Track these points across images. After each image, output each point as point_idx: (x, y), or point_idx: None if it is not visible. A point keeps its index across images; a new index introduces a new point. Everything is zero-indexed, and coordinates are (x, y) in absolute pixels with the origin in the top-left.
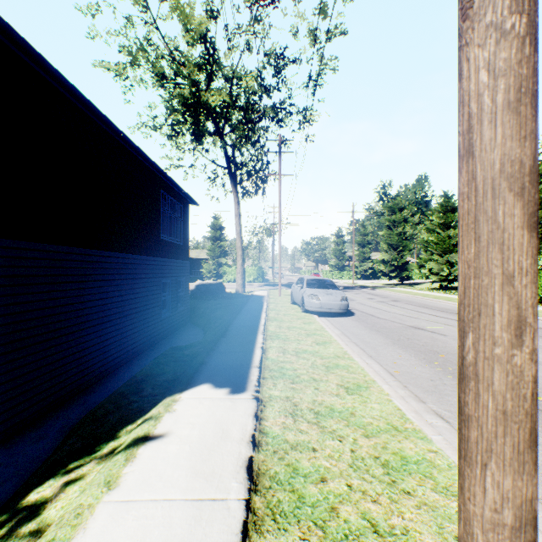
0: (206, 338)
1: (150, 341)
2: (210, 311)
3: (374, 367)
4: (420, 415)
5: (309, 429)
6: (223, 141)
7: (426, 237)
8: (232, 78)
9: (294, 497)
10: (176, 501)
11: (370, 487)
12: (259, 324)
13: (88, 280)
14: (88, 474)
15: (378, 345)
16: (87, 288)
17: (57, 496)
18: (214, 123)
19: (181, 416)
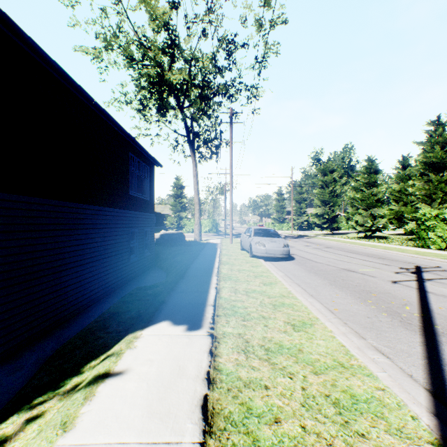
0: (167, 279)
1: (120, 282)
2: (172, 256)
3: (316, 305)
4: (363, 351)
5: (261, 366)
6: (183, 113)
7: (352, 195)
8: (191, 60)
9: (248, 440)
10: (130, 445)
11: (324, 428)
12: (213, 267)
13: (64, 229)
14: (49, 412)
15: (318, 285)
16: (63, 235)
17: (16, 435)
18: (176, 98)
19: (141, 352)
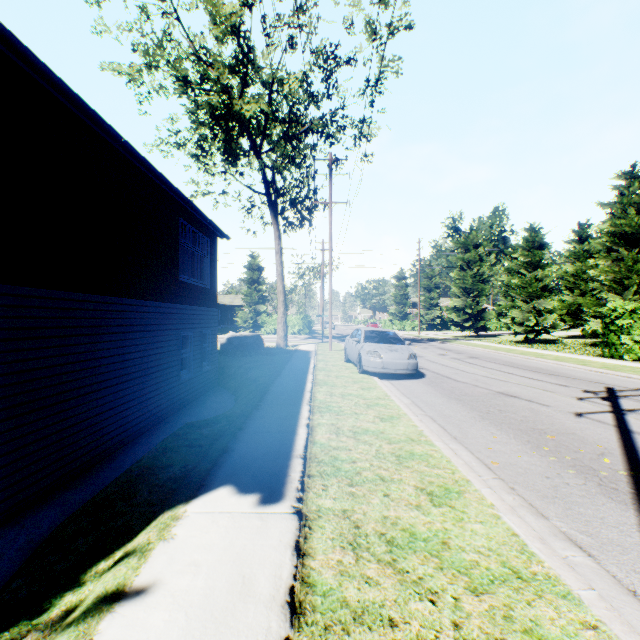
0: (234, 409)
1: (164, 411)
2: (243, 371)
3: (463, 455)
4: (550, 546)
5: (381, 577)
6: (261, 161)
7: (506, 280)
8: (271, 83)
9: None
10: None
11: None
12: (304, 390)
13: (74, 334)
14: None
15: (463, 420)
16: (73, 345)
17: None
18: (250, 139)
19: (181, 548)
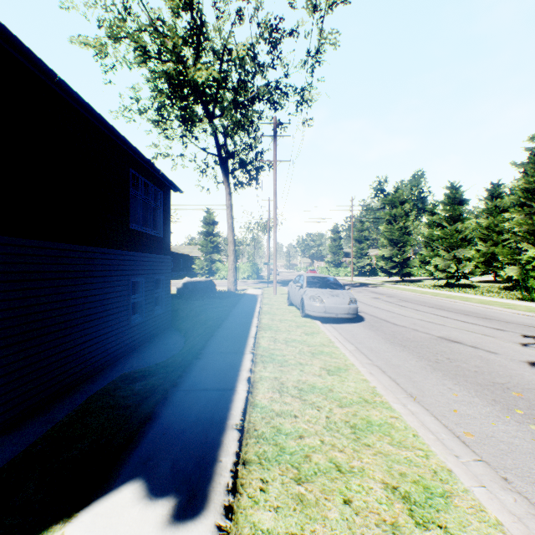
0: (176, 357)
1: (113, 355)
2: (194, 313)
3: (426, 421)
4: None
5: None
6: (213, 124)
7: (426, 232)
8: (222, 54)
9: None
10: None
11: None
12: (248, 336)
13: None
14: None
15: (413, 371)
16: None
17: None
18: (203, 105)
19: None
